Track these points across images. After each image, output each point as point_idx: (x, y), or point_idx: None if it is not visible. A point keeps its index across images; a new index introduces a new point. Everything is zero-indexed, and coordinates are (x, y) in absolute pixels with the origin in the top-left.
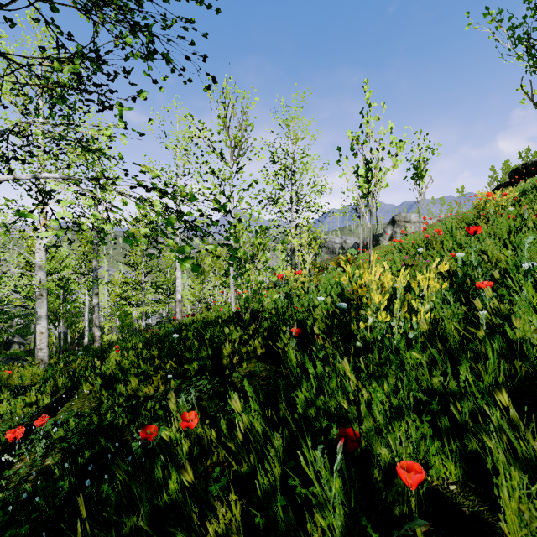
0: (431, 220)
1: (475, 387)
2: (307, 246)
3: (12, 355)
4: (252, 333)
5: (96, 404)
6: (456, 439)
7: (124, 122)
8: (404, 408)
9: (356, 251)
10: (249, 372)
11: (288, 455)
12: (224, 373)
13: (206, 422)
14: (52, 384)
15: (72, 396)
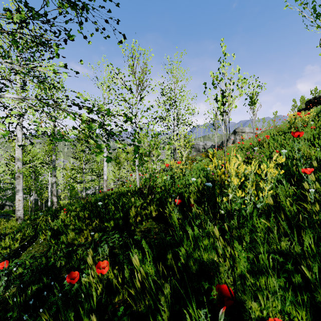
0: (257, 131)
1: (309, 245)
2: (183, 146)
3: (4, 213)
4: (149, 201)
5: (46, 249)
6: (309, 295)
7: (65, 64)
8: (271, 273)
9: (212, 150)
10: (147, 228)
11: (174, 299)
12: (130, 229)
13: (116, 268)
14: (22, 234)
15: (33, 242)
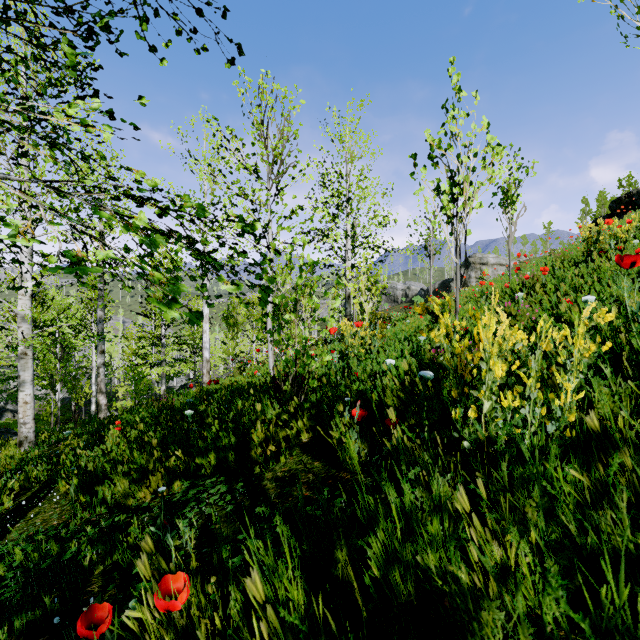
0: (512, 262)
1: None
2: (366, 291)
3: (2, 426)
4: (295, 410)
5: (67, 516)
6: None
7: (109, 109)
8: None
9: (422, 299)
10: (289, 471)
11: None
12: (253, 472)
13: (211, 581)
14: (23, 477)
15: (44, 497)
